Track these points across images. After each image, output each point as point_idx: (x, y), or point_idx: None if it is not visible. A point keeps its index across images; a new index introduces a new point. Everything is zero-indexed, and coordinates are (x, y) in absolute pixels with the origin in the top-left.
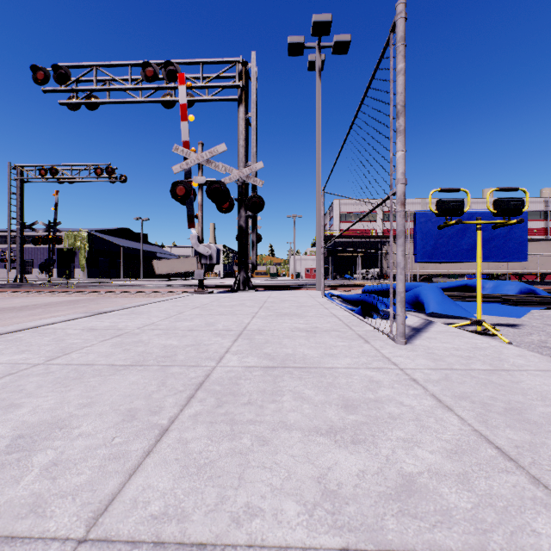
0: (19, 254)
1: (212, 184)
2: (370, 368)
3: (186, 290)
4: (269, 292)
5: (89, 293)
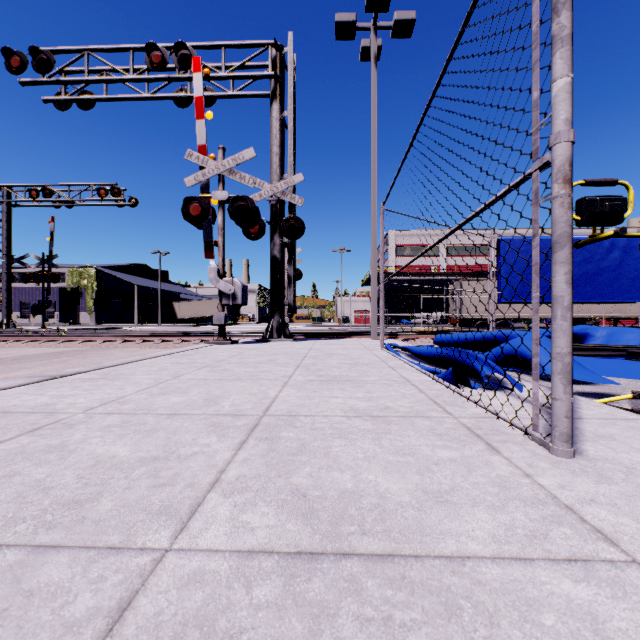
0: (5, 294)
1: (236, 201)
2: (561, 563)
3: (205, 339)
4: (311, 341)
5: (83, 342)
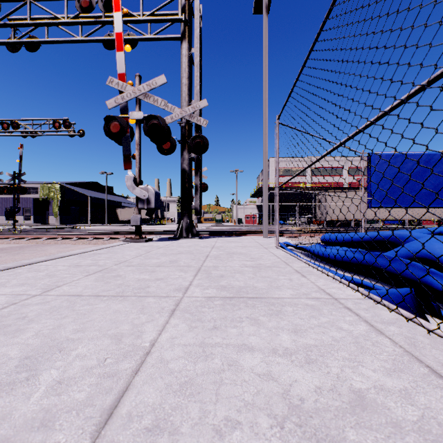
0: None
1: (149, 120)
2: None
3: (129, 236)
4: (214, 239)
5: (30, 239)
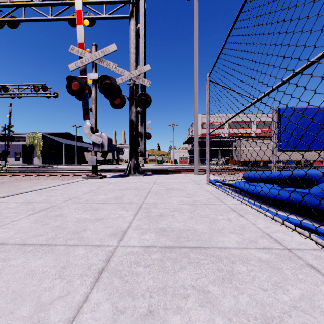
0: None
1: (103, 79)
2: None
3: (89, 174)
4: (156, 176)
5: (12, 176)
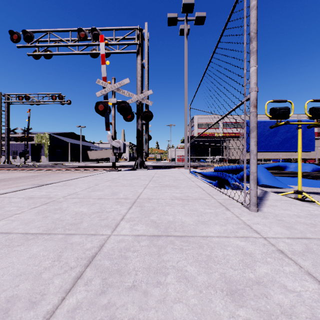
0: (6, 147)
1: (120, 103)
2: (239, 237)
3: (105, 169)
4: (156, 170)
5: (46, 170)
